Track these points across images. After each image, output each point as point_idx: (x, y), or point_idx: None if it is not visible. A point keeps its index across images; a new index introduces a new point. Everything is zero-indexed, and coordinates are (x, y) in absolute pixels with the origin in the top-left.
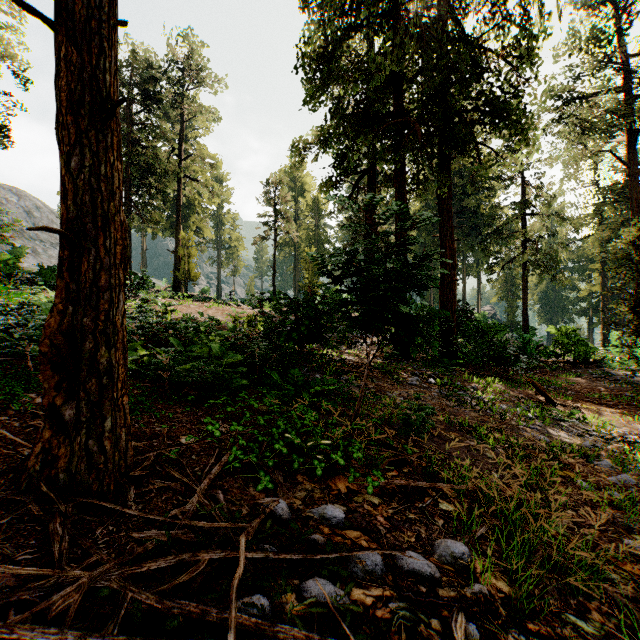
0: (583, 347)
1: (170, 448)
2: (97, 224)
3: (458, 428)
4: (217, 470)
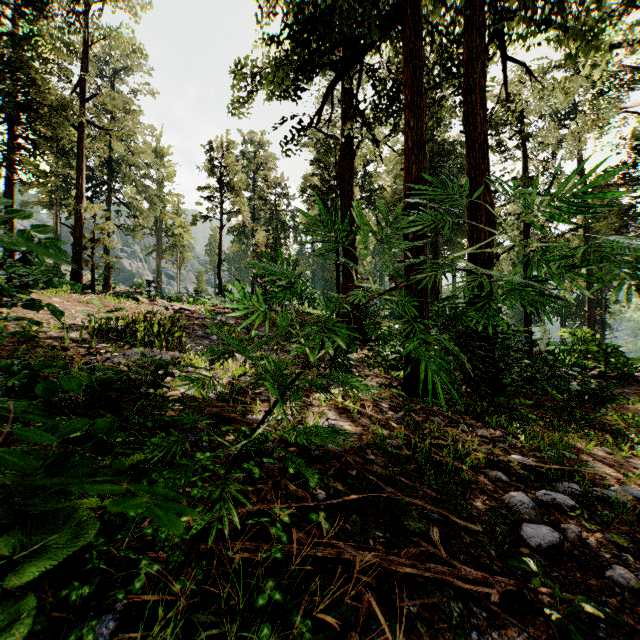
0: (621, 357)
1: None
2: None
3: None
4: None
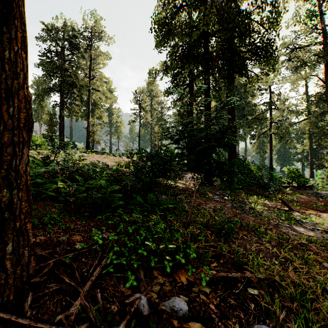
0: (302, 178)
1: (66, 255)
2: (2, 95)
3: (247, 229)
4: (98, 272)
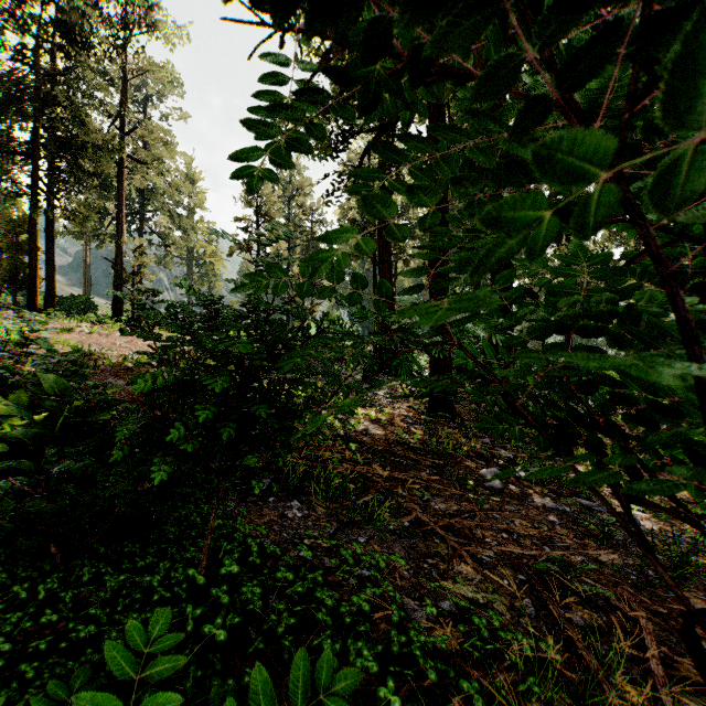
0: None
1: None
2: None
3: None
4: None
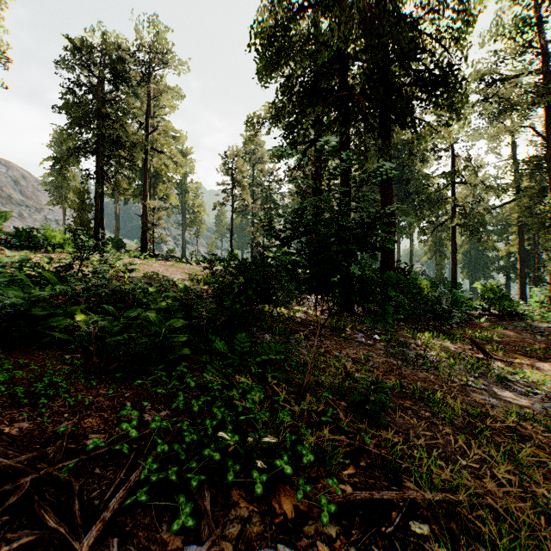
0: (507, 301)
1: (62, 464)
2: None
3: (411, 396)
4: (119, 499)
